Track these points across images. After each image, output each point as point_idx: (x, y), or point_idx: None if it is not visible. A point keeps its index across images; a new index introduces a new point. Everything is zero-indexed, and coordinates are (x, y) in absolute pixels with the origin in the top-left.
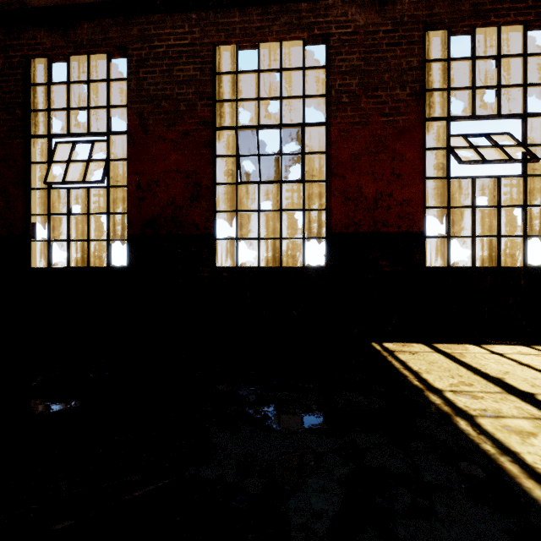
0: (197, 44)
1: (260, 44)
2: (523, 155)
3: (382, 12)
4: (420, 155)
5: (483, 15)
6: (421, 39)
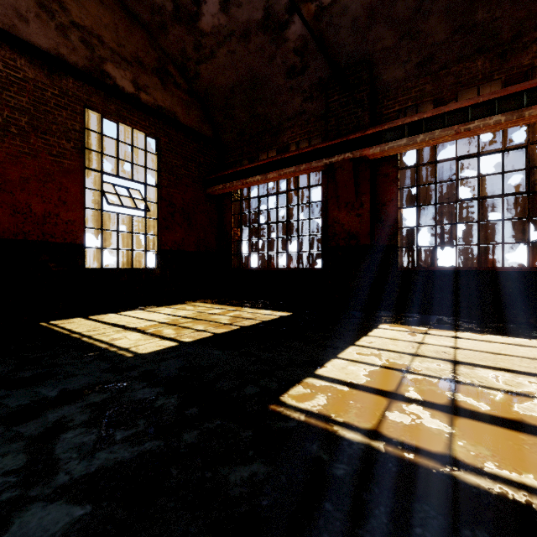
0: None
1: None
2: (145, 206)
3: (51, 78)
4: (82, 192)
5: (123, 118)
6: (82, 113)
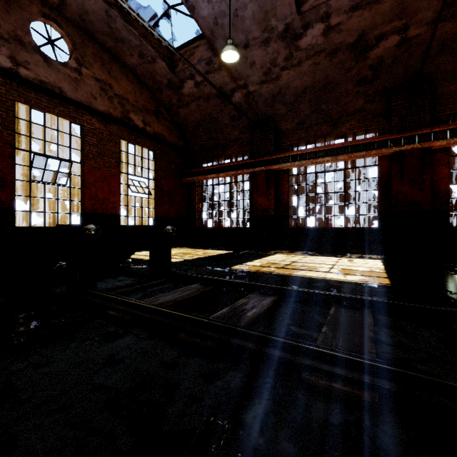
0: (3, 96)
1: (45, 112)
2: (148, 191)
3: (106, 126)
4: (119, 186)
5: (138, 142)
6: (119, 142)
